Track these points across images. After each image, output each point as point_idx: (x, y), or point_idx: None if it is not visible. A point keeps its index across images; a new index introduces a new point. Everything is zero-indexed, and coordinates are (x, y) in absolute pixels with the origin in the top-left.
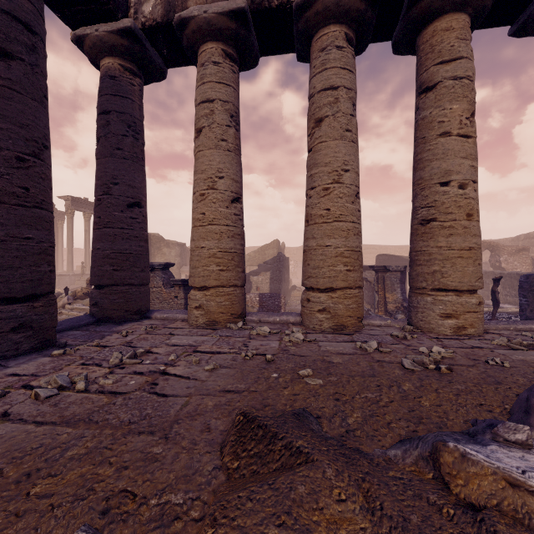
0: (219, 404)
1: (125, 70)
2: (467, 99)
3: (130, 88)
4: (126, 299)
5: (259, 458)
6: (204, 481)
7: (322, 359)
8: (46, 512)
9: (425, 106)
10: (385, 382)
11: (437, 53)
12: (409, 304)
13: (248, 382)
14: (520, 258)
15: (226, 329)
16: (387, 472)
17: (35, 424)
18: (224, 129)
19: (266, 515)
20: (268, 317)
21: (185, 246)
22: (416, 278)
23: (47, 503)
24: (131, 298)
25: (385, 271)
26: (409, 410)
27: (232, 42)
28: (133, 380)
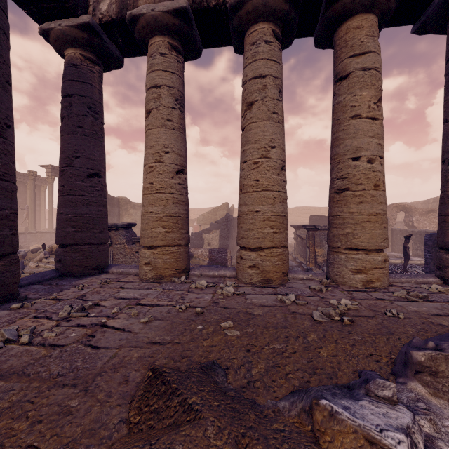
0: (143, 356)
1: (86, 59)
2: (375, 87)
3: (90, 74)
4: (86, 256)
5: (157, 413)
6: (106, 435)
7: (245, 311)
8: None
9: (340, 92)
10: (294, 333)
11: (350, 48)
12: (327, 261)
13: (174, 334)
14: (429, 218)
15: (170, 282)
16: (272, 424)
17: None
18: (169, 111)
19: None
20: (208, 271)
21: None
22: (333, 238)
23: None
24: (90, 255)
25: (315, 230)
26: (307, 361)
27: (177, 36)
28: (74, 333)
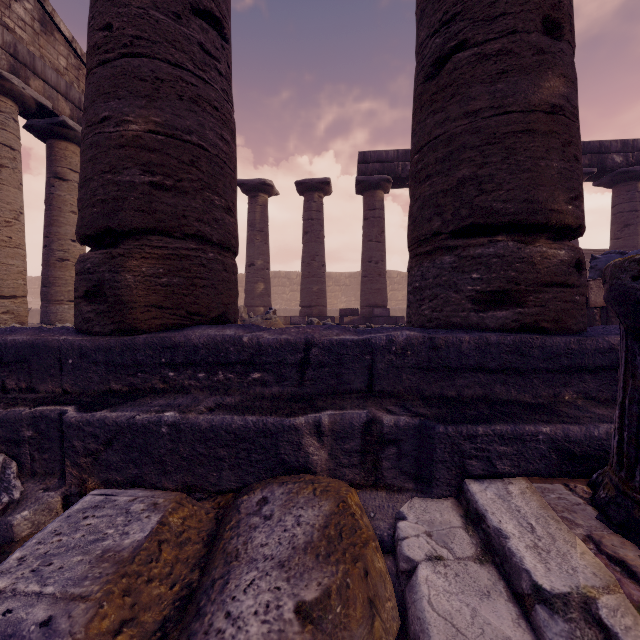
0: None
1: None
2: None
3: None
4: None
5: None
6: None
7: None
8: None
9: (61, 189)
10: None
11: (69, 163)
12: (47, 312)
13: None
14: None
15: None
16: None
17: None
18: None
19: None
20: None
21: None
22: (56, 294)
23: None
24: None
25: None
26: None
27: None
28: None
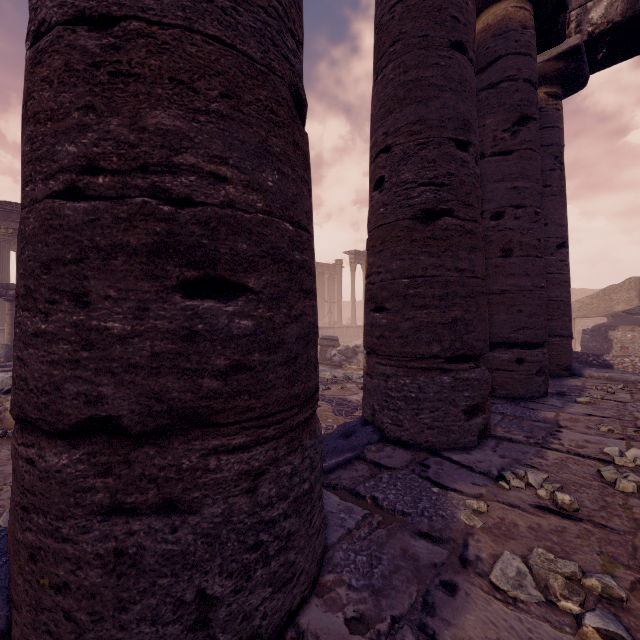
0: None
1: (548, 97)
2: None
3: (556, 114)
4: (557, 351)
5: None
6: None
7: None
8: None
9: None
10: None
11: None
12: None
13: None
14: None
15: None
16: None
17: None
18: None
19: None
20: None
21: None
22: None
23: None
24: (562, 351)
25: None
26: None
27: None
28: None
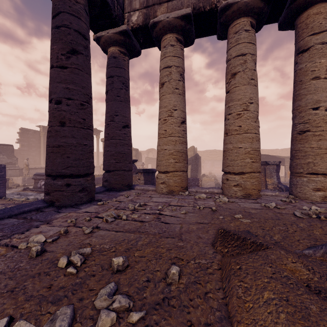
0: (198, 228)
1: (121, 53)
2: None
3: (123, 62)
4: (122, 178)
5: (238, 247)
6: (212, 256)
7: (244, 210)
8: (147, 262)
9: (301, 61)
10: (288, 222)
11: (310, 29)
12: (290, 183)
13: (208, 219)
14: None
15: (179, 195)
16: (307, 259)
17: (114, 231)
18: (177, 82)
19: (261, 263)
20: (201, 189)
21: (138, 150)
22: (296, 166)
23: (145, 259)
24: (124, 177)
25: (265, 165)
26: (308, 235)
27: (181, 32)
28: (147, 216)
